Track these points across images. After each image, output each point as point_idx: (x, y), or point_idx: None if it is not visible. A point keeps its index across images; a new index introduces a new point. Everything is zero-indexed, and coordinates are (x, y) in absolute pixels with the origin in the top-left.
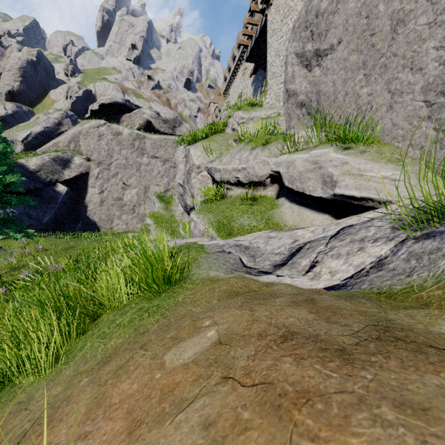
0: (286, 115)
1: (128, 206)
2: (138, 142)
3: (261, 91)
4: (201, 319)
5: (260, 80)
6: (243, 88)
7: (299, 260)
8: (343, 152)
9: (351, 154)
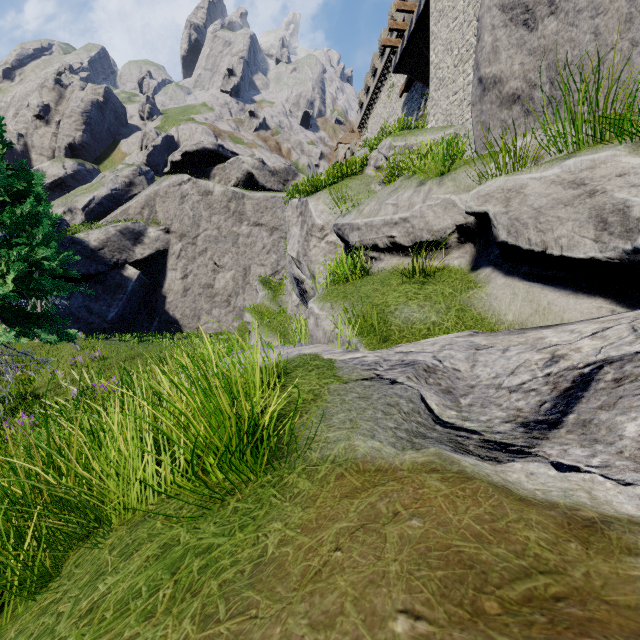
0: (477, 127)
1: (222, 296)
2: (235, 204)
3: (418, 116)
4: None
5: (416, 99)
6: (388, 116)
7: (603, 415)
8: None
9: None
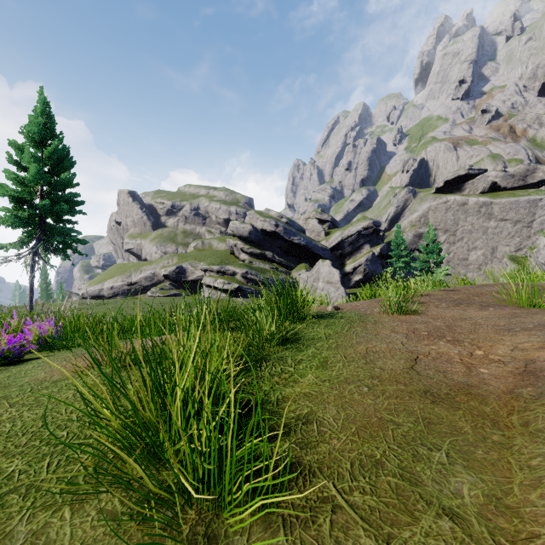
0: None
1: (474, 265)
2: (484, 209)
3: None
4: None
5: None
6: None
7: None
8: None
9: None
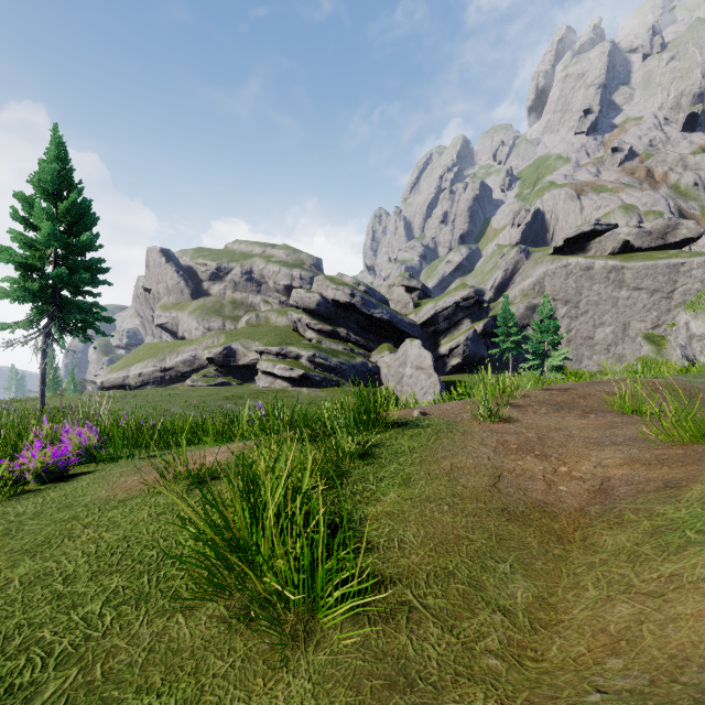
0: None
1: (601, 345)
2: (614, 275)
3: None
4: None
5: None
6: None
7: None
8: None
9: None
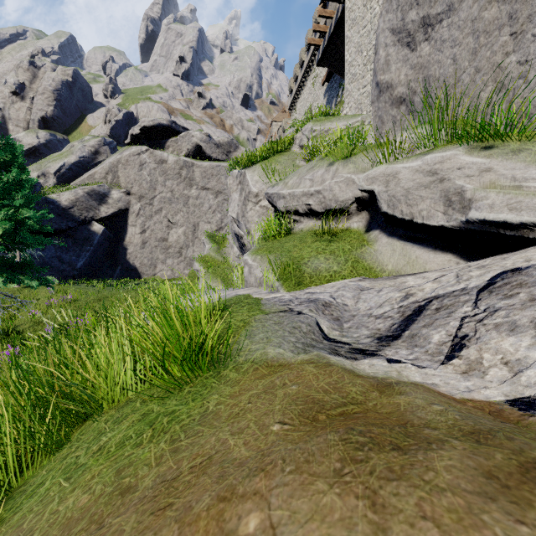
0: (375, 119)
1: (174, 248)
2: (186, 171)
3: (337, 102)
4: (238, 498)
5: (335, 88)
6: (313, 101)
7: (424, 330)
8: (481, 153)
9: (496, 156)
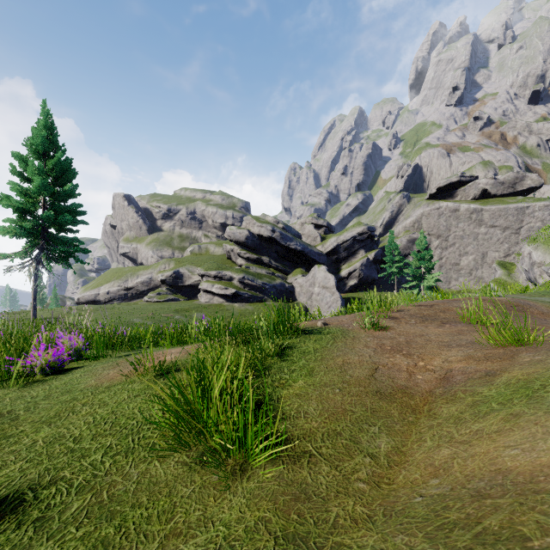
0: None
1: (465, 270)
2: (475, 215)
3: None
4: None
5: None
6: None
7: None
8: None
9: None
